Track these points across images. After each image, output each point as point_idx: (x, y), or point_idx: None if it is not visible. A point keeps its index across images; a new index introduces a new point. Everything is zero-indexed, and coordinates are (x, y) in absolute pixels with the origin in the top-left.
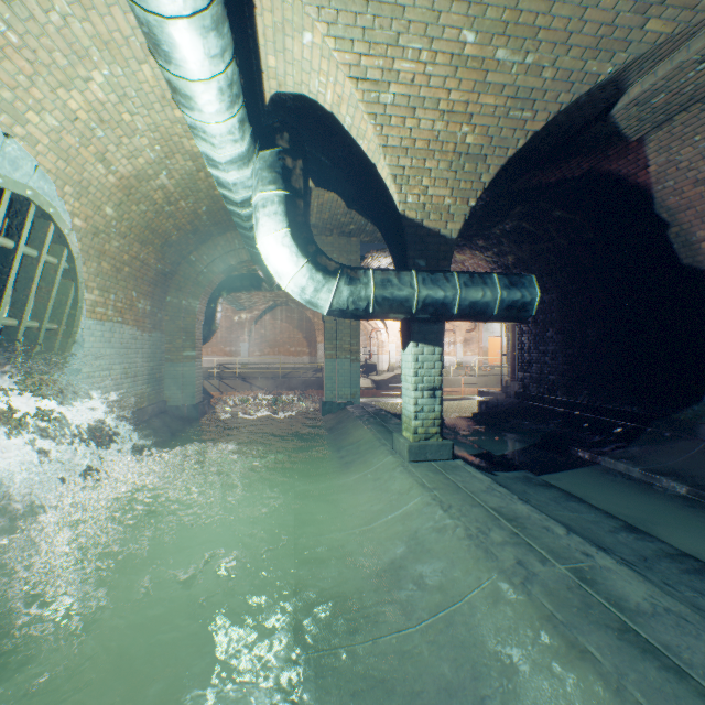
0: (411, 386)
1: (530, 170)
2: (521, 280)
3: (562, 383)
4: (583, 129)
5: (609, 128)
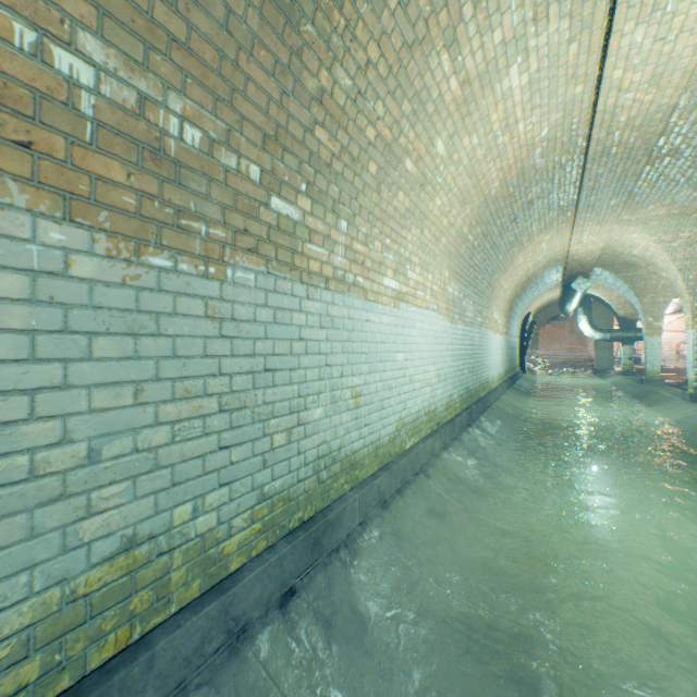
0: (622, 357)
1: None
2: None
3: None
4: None
5: None
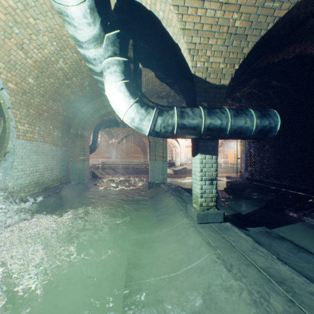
0: (198, 177)
1: (264, 54)
2: (268, 113)
3: (274, 173)
4: (302, 23)
5: None
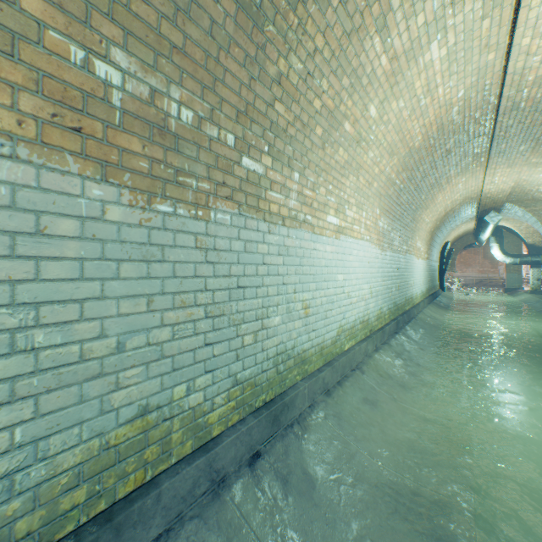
0: (530, 278)
1: None
2: None
3: None
4: None
5: None
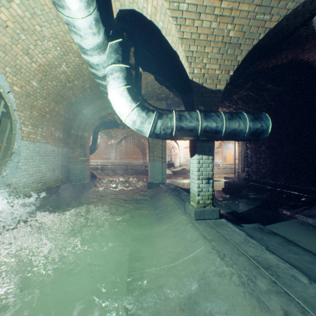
0: (195, 177)
1: (258, 60)
2: (260, 116)
3: (269, 174)
4: (293, 32)
5: (309, 30)
